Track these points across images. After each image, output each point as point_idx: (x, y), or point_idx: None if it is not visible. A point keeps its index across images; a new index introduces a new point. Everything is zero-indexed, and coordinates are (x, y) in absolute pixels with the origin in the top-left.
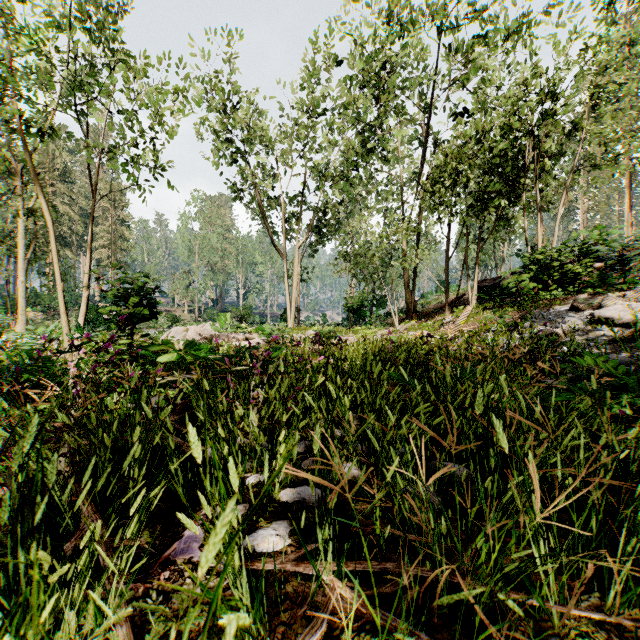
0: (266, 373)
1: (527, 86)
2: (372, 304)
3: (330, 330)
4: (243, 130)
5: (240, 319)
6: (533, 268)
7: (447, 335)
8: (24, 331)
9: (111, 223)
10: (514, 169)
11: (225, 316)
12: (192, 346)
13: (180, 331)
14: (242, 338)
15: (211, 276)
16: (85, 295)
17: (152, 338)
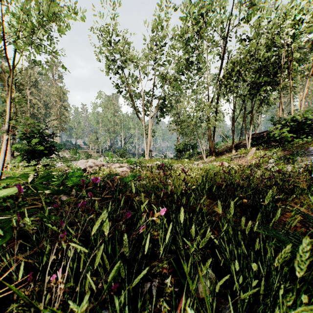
0: (124, 193)
1: (287, 15)
2: (189, 148)
3: (168, 162)
4: (121, 55)
5: (120, 155)
6: (290, 125)
7: (240, 165)
8: (10, 162)
9: (58, 108)
10: (274, 69)
11: (111, 154)
12: (46, 178)
13: (83, 162)
14: (118, 166)
15: (107, 134)
16: (5, 138)
17: (69, 166)
